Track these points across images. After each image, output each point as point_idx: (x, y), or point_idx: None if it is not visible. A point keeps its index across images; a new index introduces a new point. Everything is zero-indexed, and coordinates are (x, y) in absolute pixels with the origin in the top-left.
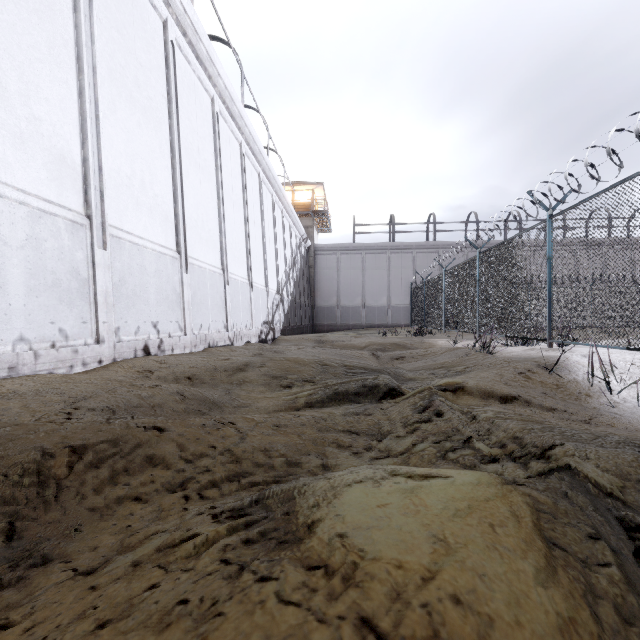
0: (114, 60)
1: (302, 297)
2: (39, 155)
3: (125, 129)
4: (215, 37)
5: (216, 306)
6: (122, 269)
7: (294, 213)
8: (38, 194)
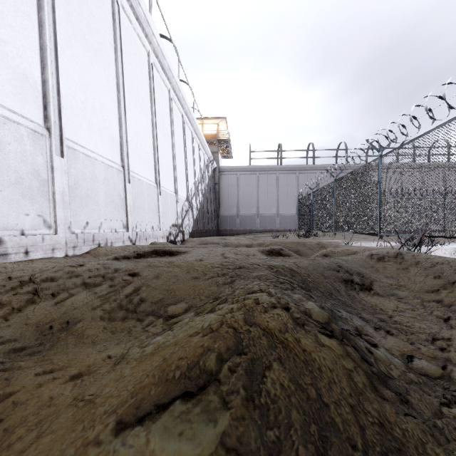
0: None
1: (209, 207)
2: None
3: None
4: None
5: (112, 203)
6: None
7: (202, 136)
8: None
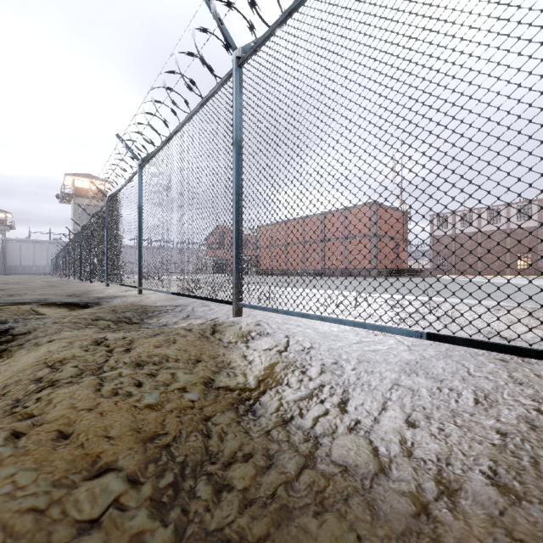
0: None
1: (1, 262)
2: None
3: None
4: None
5: None
6: None
7: None
8: None
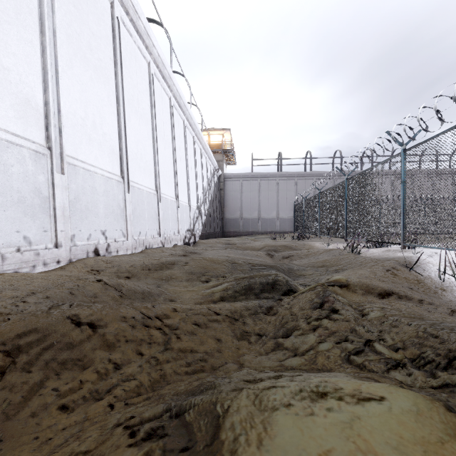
0: (71, 28)
1: (215, 211)
2: (7, 98)
3: (80, 82)
4: (151, 19)
5: (151, 218)
6: (77, 189)
7: (209, 150)
8: (6, 129)
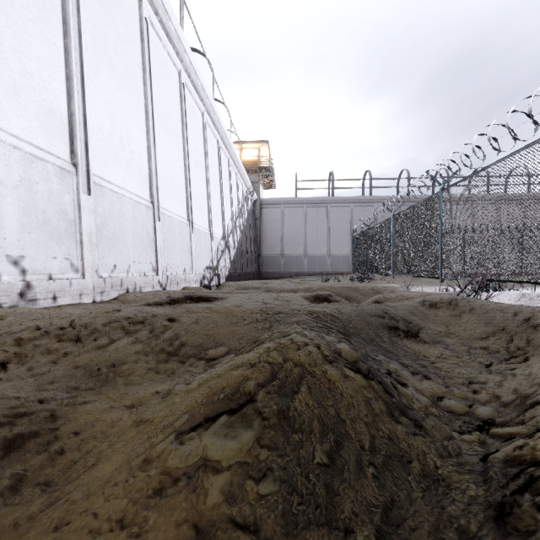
0: None
1: (248, 246)
2: None
3: None
4: None
5: (141, 244)
6: None
7: (241, 164)
8: None
